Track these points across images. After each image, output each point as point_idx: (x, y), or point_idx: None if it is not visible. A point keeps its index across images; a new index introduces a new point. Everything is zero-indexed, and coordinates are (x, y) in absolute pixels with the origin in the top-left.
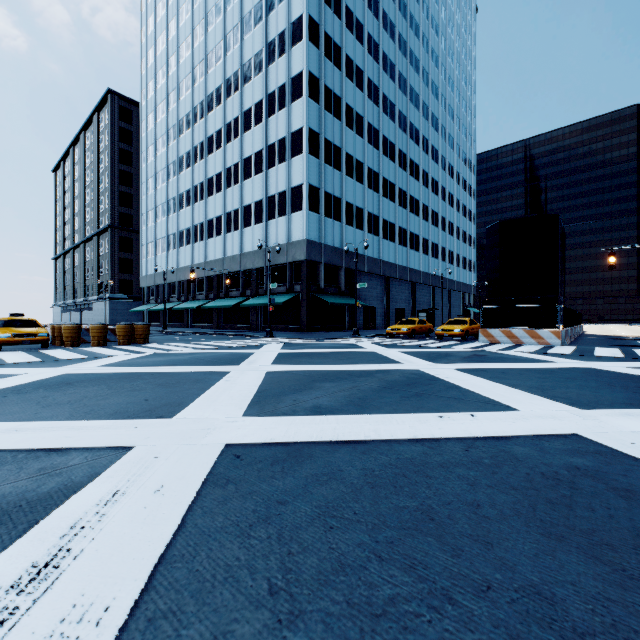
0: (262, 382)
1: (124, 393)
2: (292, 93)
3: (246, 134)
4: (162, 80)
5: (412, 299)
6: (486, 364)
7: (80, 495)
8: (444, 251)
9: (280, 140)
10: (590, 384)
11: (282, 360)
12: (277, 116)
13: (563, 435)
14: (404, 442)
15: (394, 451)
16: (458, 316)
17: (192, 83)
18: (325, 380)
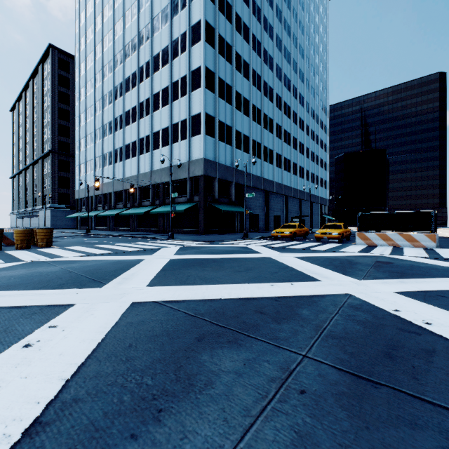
0: (95, 349)
1: None
2: (192, 38)
3: (155, 74)
4: (91, 36)
5: (285, 208)
6: (424, 281)
7: None
8: (308, 173)
9: (182, 78)
10: None
11: (167, 273)
12: (180, 58)
13: None
14: None
15: None
16: (332, 221)
17: (113, 36)
18: (221, 336)
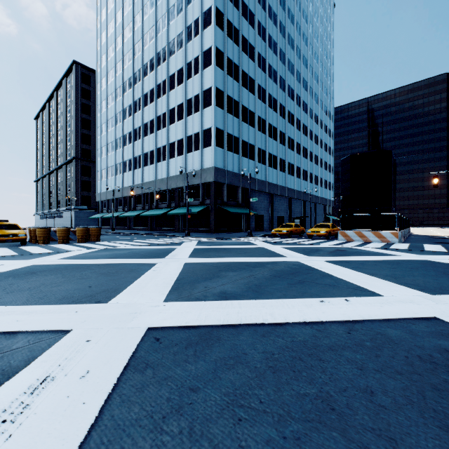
0: (181, 271)
1: (74, 281)
2: (204, 62)
3: (171, 92)
4: (111, 54)
5: (289, 209)
6: (348, 257)
7: (12, 382)
8: (311, 176)
9: (195, 96)
10: (430, 273)
11: (196, 254)
12: (193, 79)
13: (424, 318)
14: (296, 325)
15: (288, 334)
16: (323, 221)
17: (133, 56)
18: (229, 270)
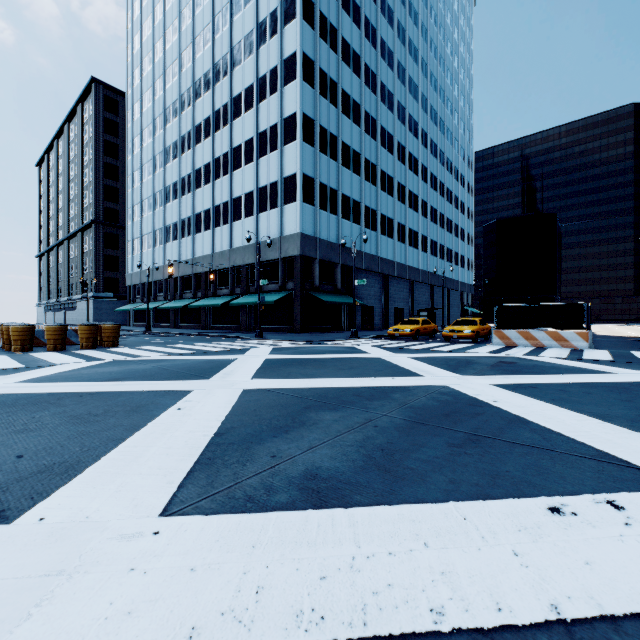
0: (231, 411)
1: None
2: (285, 76)
3: (236, 121)
4: (148, 67)
5: (411, 298)
6: (529, 376)
7: None
8: (443, 249)
9: (272, 127)
10: None
11: (267, 370)
12: (269, 101)
13: None
14: (539, 638)
15: None
16: (466, 316)
17: (179, 69)
18: (323, 406)
